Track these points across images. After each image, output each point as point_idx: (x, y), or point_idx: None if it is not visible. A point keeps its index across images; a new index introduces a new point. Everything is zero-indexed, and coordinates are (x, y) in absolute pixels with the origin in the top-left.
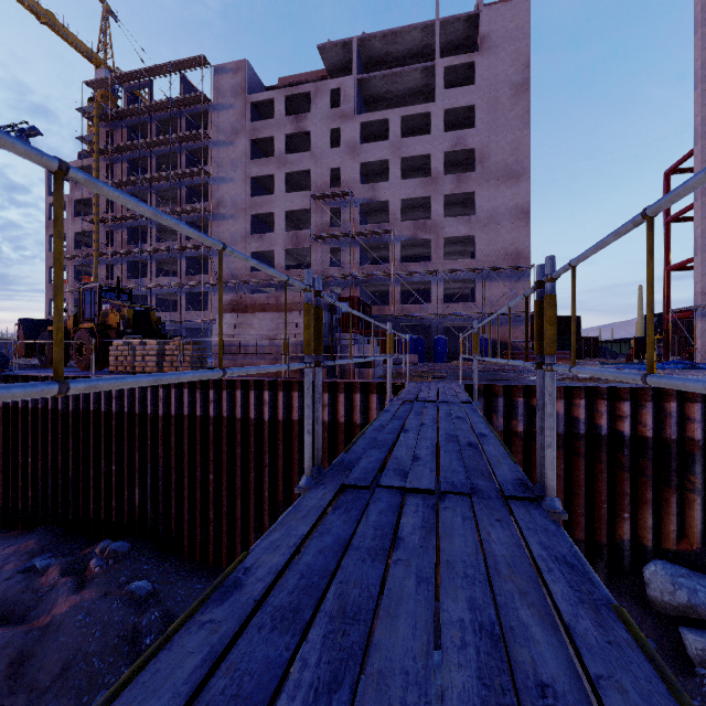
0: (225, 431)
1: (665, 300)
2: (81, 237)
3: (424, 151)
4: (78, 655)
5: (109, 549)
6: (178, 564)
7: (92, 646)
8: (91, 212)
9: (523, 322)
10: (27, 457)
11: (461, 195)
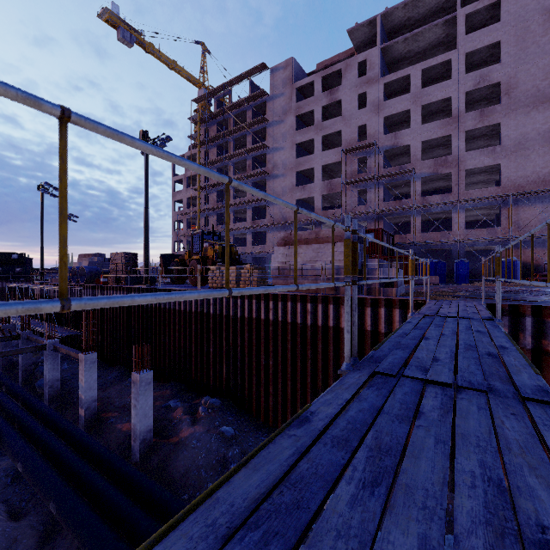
0: (280, 331)
1: None
2: (190, 200)
3: (444, 95)
4: (193, 465)
5: (209, 402)
6: (249, 420)
7: (200, 462)
8: (196, 183)
9: None
10: (165, 338)
11: (484, 128)
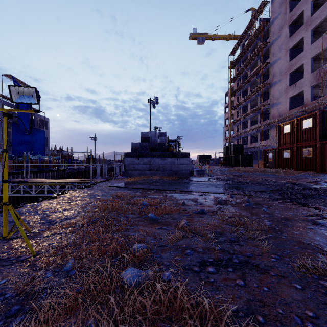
0: None
1: None
2: None
3: None
4: None
5: None
6: None
7: None
8: None
9: None
10: None
11: None
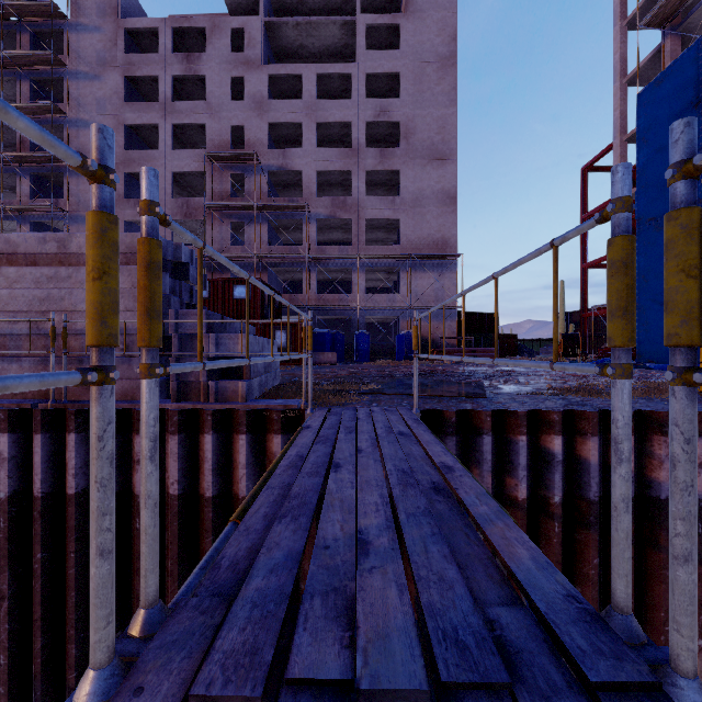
0: None
1: (582, 297)
2: None
3: (343, 118)
4: None
5: None
6: None
7: None
8: None
9: (450, 317)
10: None
11: (384, 174)
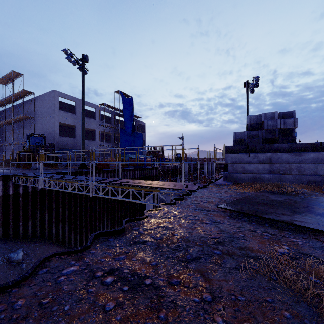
0: None
1: None
2: None
3: None
4: None
5: None
6: None
7: None
8: None
9: None
10: None
11: None
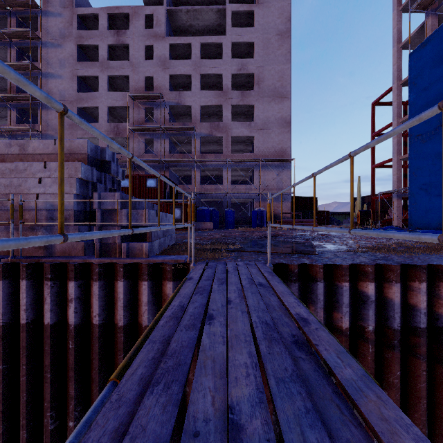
0: None
1: (372, 187)
2: None
3: (217, 71)
4: None
5: None
6: None
7: None
8: None
9: (286, 199)
10: None
11: (244, 108)
